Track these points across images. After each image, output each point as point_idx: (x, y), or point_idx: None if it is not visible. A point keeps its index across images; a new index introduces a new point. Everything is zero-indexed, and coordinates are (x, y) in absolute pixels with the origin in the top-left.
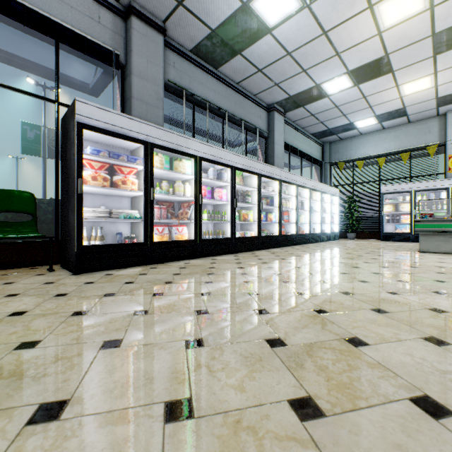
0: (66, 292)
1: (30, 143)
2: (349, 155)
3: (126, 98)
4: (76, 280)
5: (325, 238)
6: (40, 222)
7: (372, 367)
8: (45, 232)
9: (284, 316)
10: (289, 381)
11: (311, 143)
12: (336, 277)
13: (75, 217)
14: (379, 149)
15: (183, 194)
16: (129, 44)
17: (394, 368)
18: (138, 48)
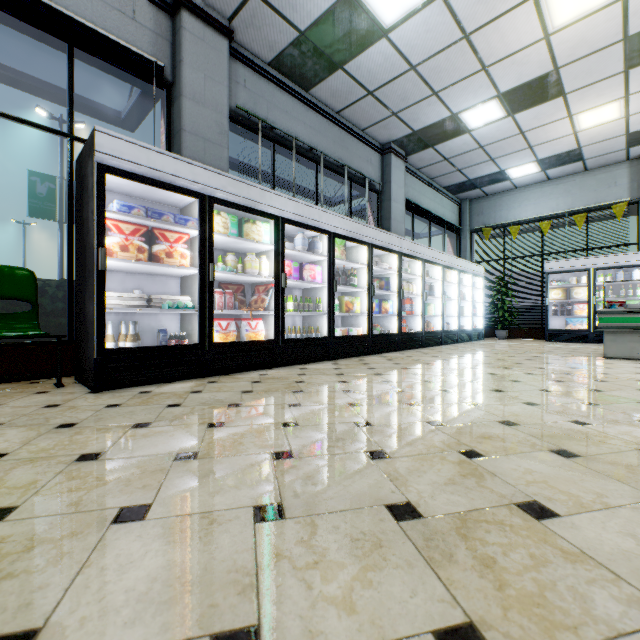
0: (74, 421)
1: (41, 201)
2: (499, 218)
3: (173, 131)
4: (94, 401)
5: (464, 337)
6: (45, 314)
7: (573, 561)
8: (53, 329)
9: (414, 463)
10: (433, 590)
11: (444, 200)
12: (488, 397)
13: (94, 307)
14: (542, 209)
15: (258, 273)
16: (178, 51)
17: (611, 562)
18: (191, 57)
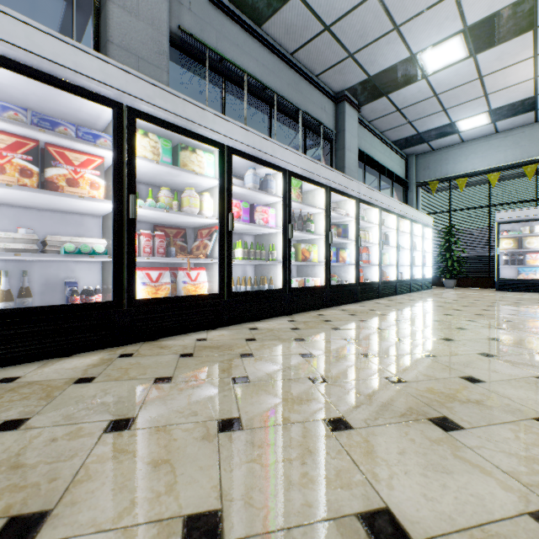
0: None
1: None
2: (445, 172)
3: (101, 47)
4: None
5: (415, 286)
6: None
7: None
8: None
9: None
10: None
11: (392, 154)
12: None
13: None
14: (489, 161)
15: (200, 213)
16: None
17: None
18: None
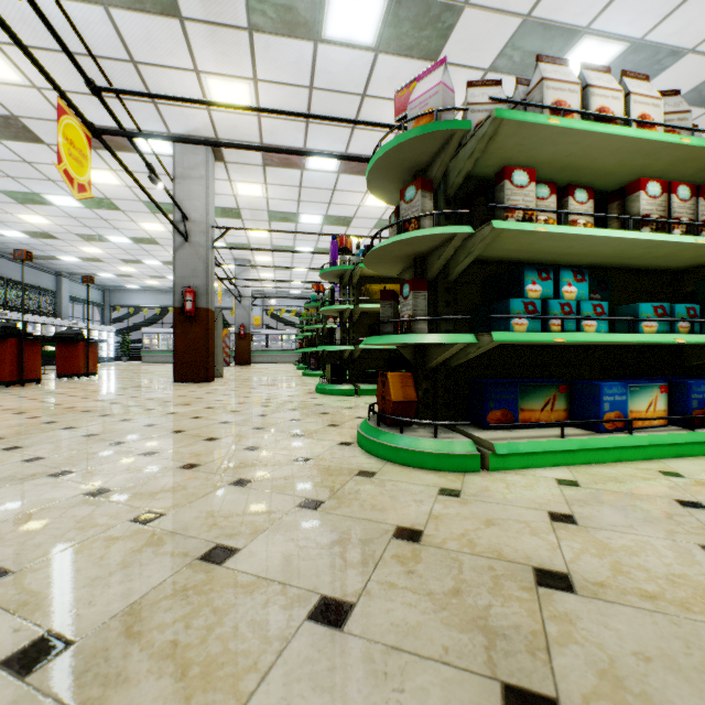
0: None
1: None
2: (126, 302)
3: None
4: None
5: (103, 361)
6: None
7: None
8: None
9: None
10: None
11: (94, 290)
12: None
13: None
14: (145, 302)
15: None
16: None
17: None
18: None
